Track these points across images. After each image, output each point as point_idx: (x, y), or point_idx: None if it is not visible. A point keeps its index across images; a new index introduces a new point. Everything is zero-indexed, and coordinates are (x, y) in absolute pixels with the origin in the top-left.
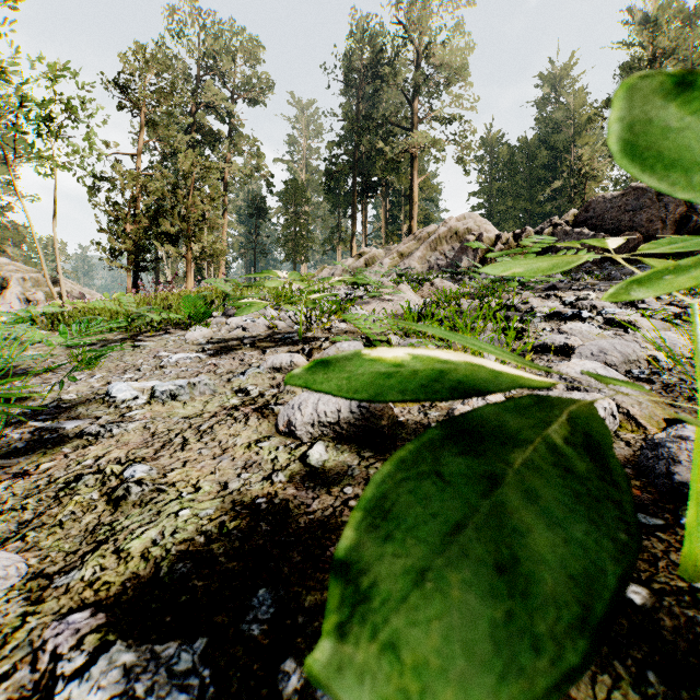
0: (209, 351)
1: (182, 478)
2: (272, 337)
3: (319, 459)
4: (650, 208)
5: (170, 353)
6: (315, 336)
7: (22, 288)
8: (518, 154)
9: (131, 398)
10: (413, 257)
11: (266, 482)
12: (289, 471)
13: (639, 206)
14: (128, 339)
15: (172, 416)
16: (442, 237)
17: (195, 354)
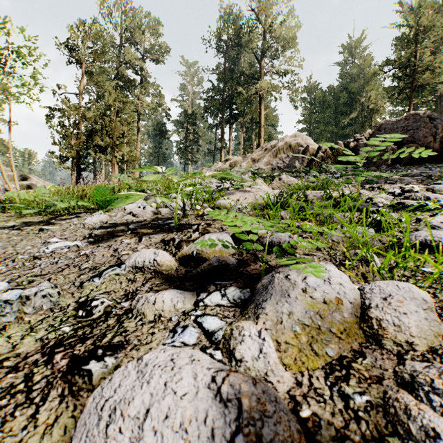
0: (90, 239)
1: None
2: (154, 223)
3: None
4: (424, 128)
5: (59, 239)
6: (189, 222)
7: (2, 182)
8: (328, 96)
9: None
10: (262, 162)
11: None
12: None
13: (416, 126)
14: (42, 222)
15: None
16: (280, 149)
17: (74, 243)
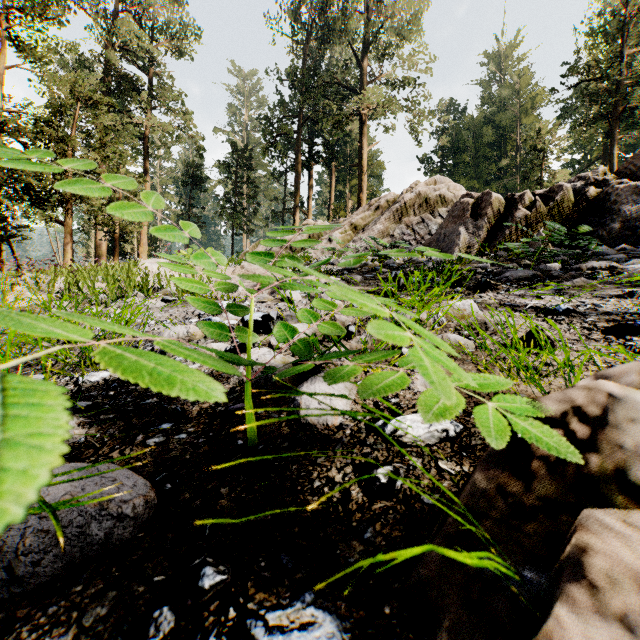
0: None
1: None
2: None
3: None
4: None
5: None
6: None
7: None
8: (465, 132)
9: None
10: (373, 230)
11: None
12: None
13: None
14: None
15: None
16: (409, 206)
17: None
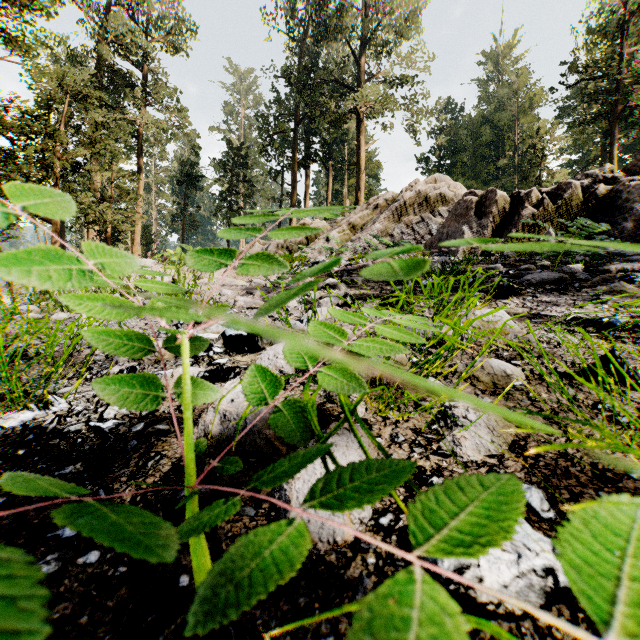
0: None
1: None
2: None
3: None
4: None
5: None
6: None
7: None
8: (463, 131)
9: None
10: (371, 230)
11: None
12: None
13: None
14: None
15: None
16: (408, 204)
17: None
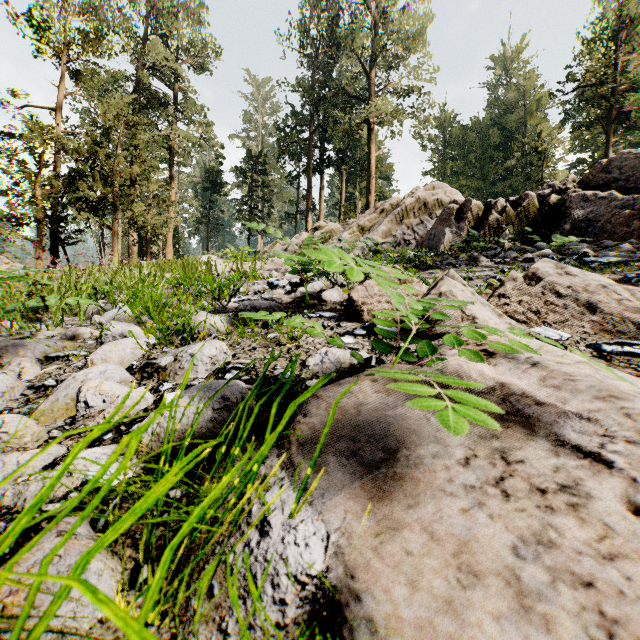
0: None
1: None
2: None
3: None
4: None
5: None
6: None
7: None
8: (471, 134)
9: None
10: (377, 231)
11: None
12: None
13: None
14: None
15: None
16: (409, 209)
17: None
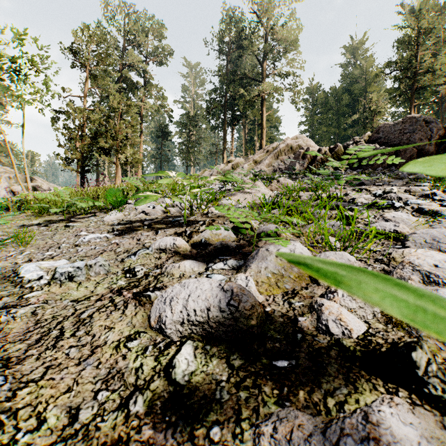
0: (115, 232)
1: (30, 401)
2: (165, 220)
3: (186, 372)
4: (420, 131)
5: (87, 233)
6: (196, 219)
7: (8, 183)
8: (330, 98)
9: (36, 278)
10: (263, 163)
11: (120, 414)
12: (150, 394)
13: (413, 129)
14: (64, 220)
15: (64, 298)
16: (282, 151)
17: (104, 235)
